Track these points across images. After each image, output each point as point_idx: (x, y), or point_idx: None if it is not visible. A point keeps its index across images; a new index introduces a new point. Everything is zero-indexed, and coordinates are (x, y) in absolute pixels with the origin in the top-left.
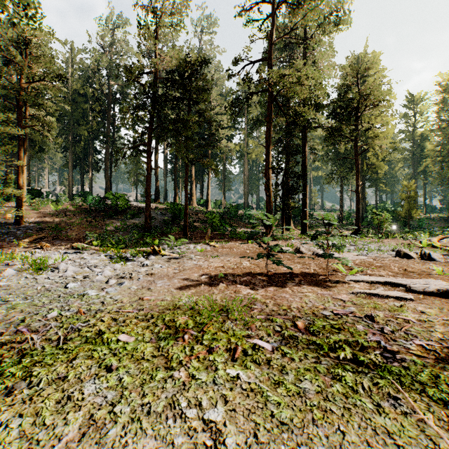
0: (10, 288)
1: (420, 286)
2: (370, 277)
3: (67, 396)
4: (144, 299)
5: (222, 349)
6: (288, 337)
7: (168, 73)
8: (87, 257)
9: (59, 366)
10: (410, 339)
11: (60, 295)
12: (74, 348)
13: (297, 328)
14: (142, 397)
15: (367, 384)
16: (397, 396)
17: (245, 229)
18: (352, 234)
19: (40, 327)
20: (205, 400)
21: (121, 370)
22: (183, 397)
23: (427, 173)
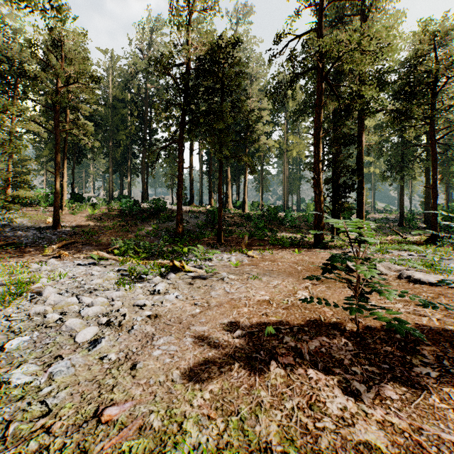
0: None
1: None
2: None
3: None
4: (102, 421)
5: None
6: None
7: (200, 60)
8: (95, 273)
9: None
10: None
11: None
12: None
13: None
14: None
15: None
16: None
17: (286, 234)
18: (426, 241)
19: None
20: None
21: None
22: None
23: None
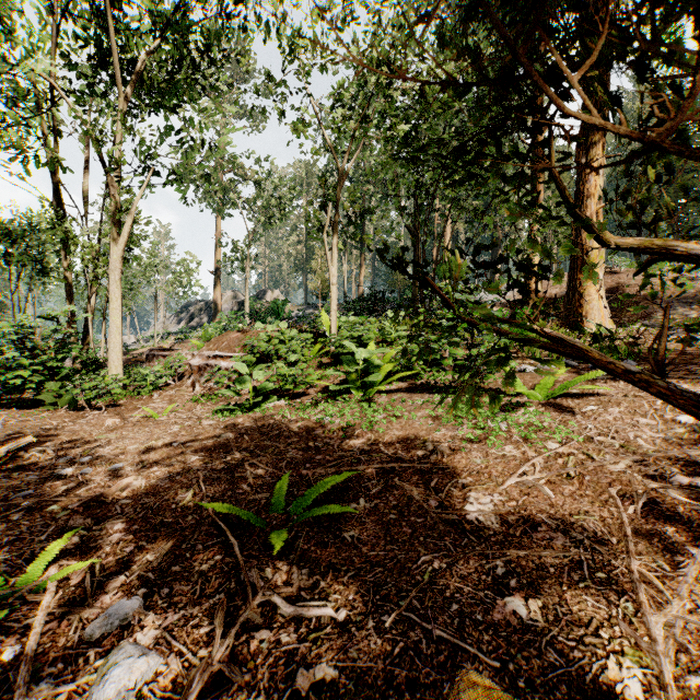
0: None
1: None
2: None
3: None
4: None
5: None
6: None
7: None
8: None
9: None
10: None
11: None
12: None
13: None
14: None
15: None
16: None
17: None
18: None
19: None
20: None
21: None
22: None
23: None
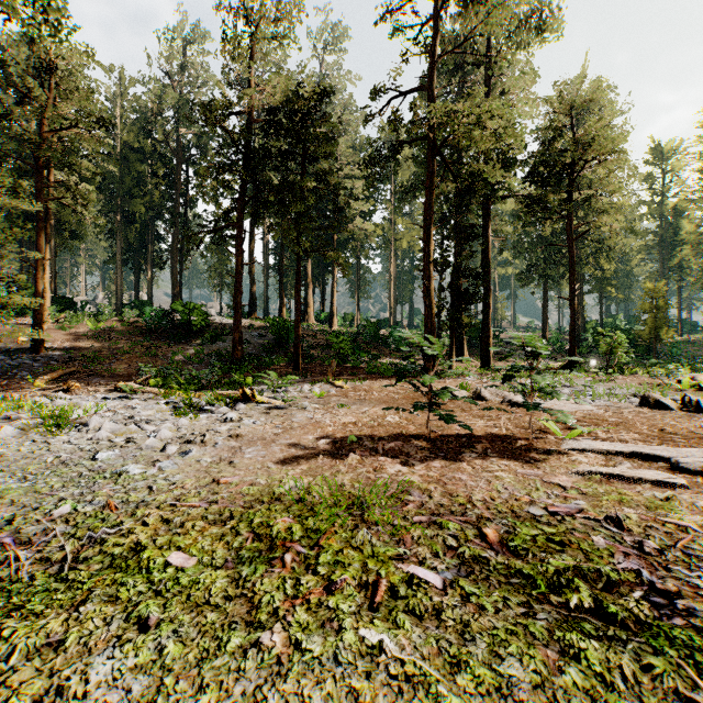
0: (4, 460)
1: (695, 462)
2: (604, 444)
3: (57, 685)
4: (221, 483)
5: (351, 585)
6: (471, 560)
7: (268, 112)
8: (137, 406)
9: (53, 618)
10: (694, 566)
11: (82, 472)
12: (86, 579)
13: (487, 542)
14: (197, 690)
15: (631, 667)
16: (693, 696)
17: (391, 360)
18: (564, 368)
19: (36, 536)
20: (317, 701)
21: (165, 629)
22: (276, 692)
23: (684, 270)
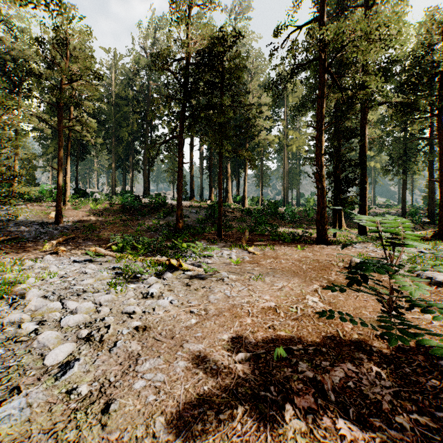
0: None
1: None
2: None
3: None
4: None
5: None
6: None
7: (199, 54)
8: (88, 272)
9: None
10: None
11: None
12: None
13: None
14: None
15: None
16: None
17: (286, 229)
18: (433, 237)
19: None
20: None
21: None
22: None
23: None
